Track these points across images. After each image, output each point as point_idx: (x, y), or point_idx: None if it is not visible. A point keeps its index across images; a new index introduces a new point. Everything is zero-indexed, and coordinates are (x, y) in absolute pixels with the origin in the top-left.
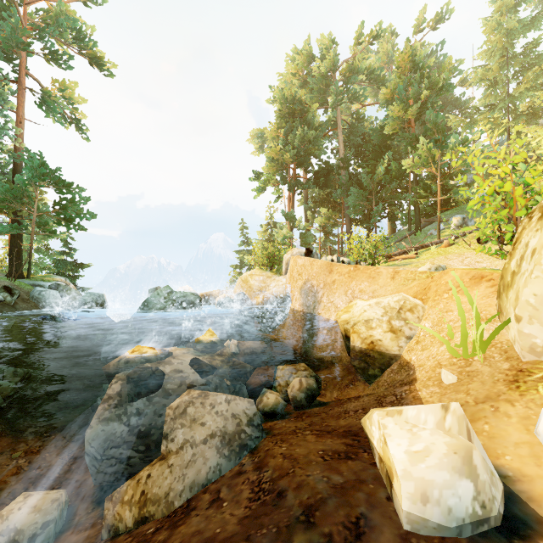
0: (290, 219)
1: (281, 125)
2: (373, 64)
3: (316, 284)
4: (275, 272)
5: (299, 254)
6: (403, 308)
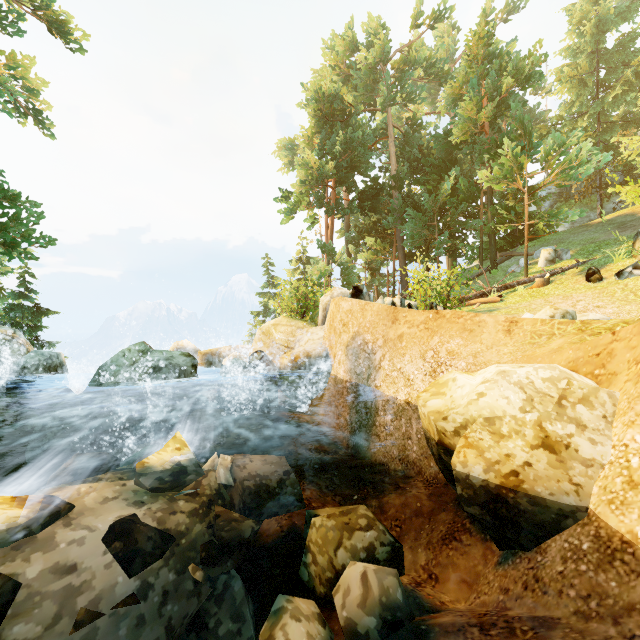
0: (328, 251)
1: (316, 130)
2: (435, 54)
3: (372, 340)
4: (308, 321)
5: (342, 295)
6: (568, 395)
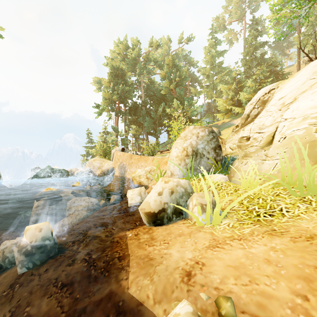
0: (116, 131)
1: (111, 80)
2: (157, 58)
3: (125, 164)
4: (107, 159)
5: (119, 150)
6: (151, 170)
